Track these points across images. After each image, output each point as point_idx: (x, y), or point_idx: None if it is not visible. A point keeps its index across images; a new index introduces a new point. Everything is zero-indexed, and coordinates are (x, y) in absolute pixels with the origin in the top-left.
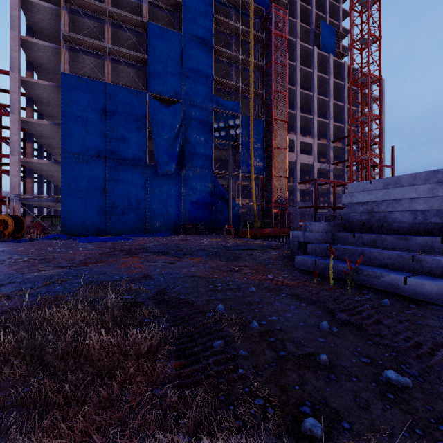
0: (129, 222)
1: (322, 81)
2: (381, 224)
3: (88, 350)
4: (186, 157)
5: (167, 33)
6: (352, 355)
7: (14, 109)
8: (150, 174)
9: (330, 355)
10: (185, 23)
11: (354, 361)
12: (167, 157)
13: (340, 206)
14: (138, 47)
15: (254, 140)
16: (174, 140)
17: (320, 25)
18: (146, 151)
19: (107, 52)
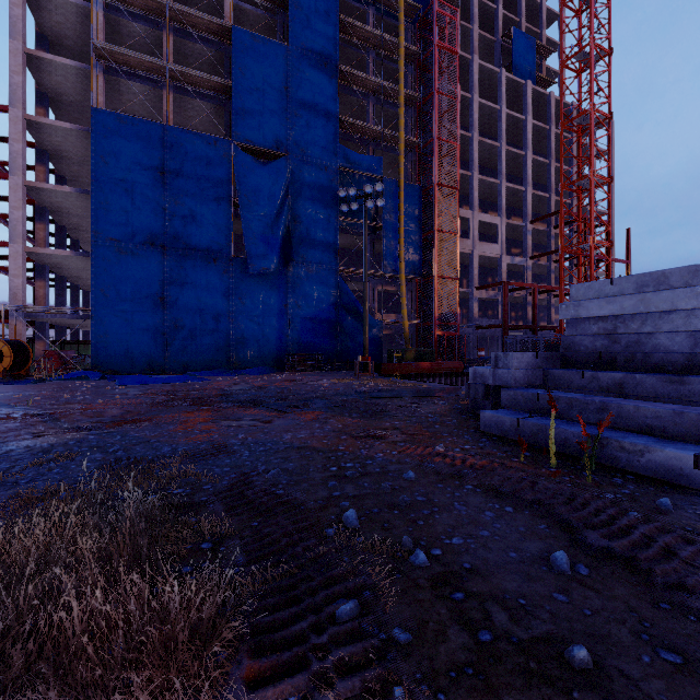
0: (202, 351)
1: (514, 124)
2: (632, 355)
3: (63, 631)
4: (295, 246)
5: (263, 45)
6: (638, 642)
7: (16, 168)
8: (236, 274)
9: (590, 641)
10: (293, 29)
11: (646, 661)
12: (264, 246)
13: (543, 325)
14: (218, 68)
15: (405, 218)
16: (275, 219)
17: (510, 34)
18: (230, 237)
19: (167, 75)
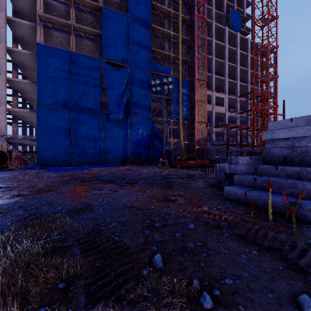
0: (88, 156)
1: (231, 52)
2: (303, 158)
3: None
4: (131, 107)
5: (116, 15)
6: None
7: (2, 71)
8: (104, 120)
9: None
10: (130, 7)
11: None
12: (117, 107)
13: (245, 144)
14: (96, 26)
15: (181, 95)
16: (122, 95)
17: (229, 11)
18: (101, 103)
19: (72, 28)
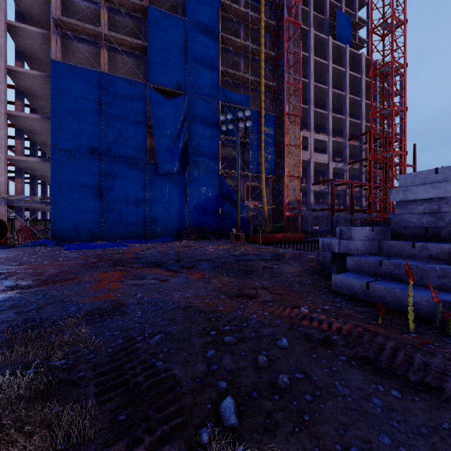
0: (127, 226)
1: (337, 74)
2: None
3: None
4: (190, 155)
5: (169, 18)
6: None
7: None
8: (150, 174)
9: None
10: (189, 8)
11: None
12: (169, 155)
13: (358, 209)
14: (138, 35)
15: (264, 136)
16: (176, 136)
17: (335, 14)
18: (146, 148)
19: (103, 38)
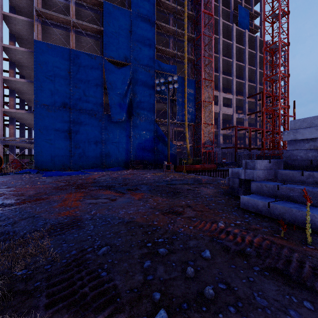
0: (88, 159)
1: (239, 51)
2: None
3: None
4: (134, 108)
5: (119, 10)
6: None
7: None
8: (105, 122)
9: None
10: (133, 3)
11: None
12: (119, 108)
13: (254, 147)
14: (97, 23)
15: (187, 95)
16: (124, 95)
17: (237, 8)
18: (102, 103)
19: (71, 24)
